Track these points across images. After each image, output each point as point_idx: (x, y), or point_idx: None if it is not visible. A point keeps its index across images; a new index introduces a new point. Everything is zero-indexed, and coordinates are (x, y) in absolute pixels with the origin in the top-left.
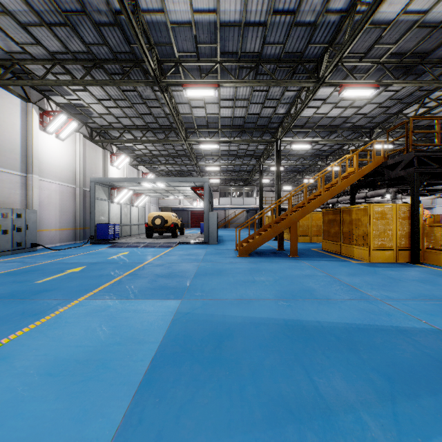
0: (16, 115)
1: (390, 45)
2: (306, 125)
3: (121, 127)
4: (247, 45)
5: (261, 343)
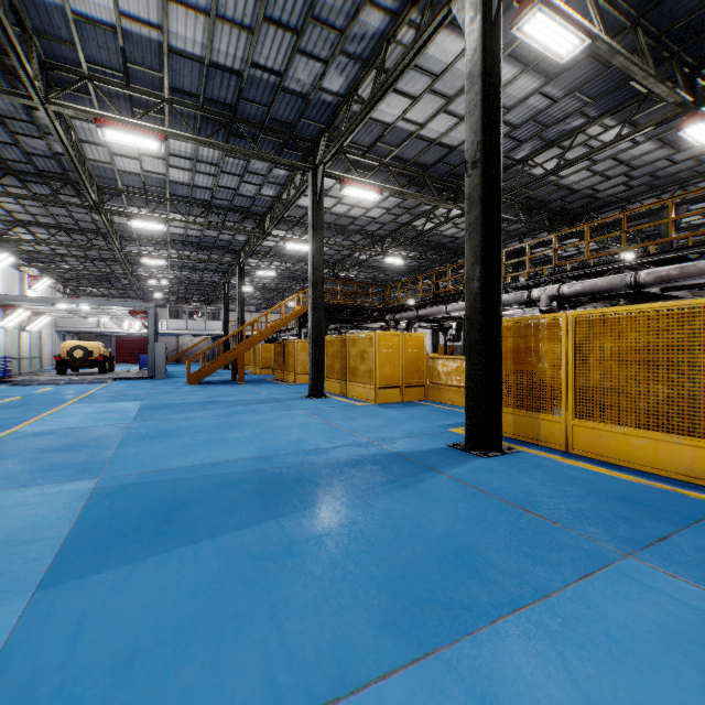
0: None
1: None
2: (271, 252)
3: (13, 220)
4: (197, 195)
5: (190, 405)
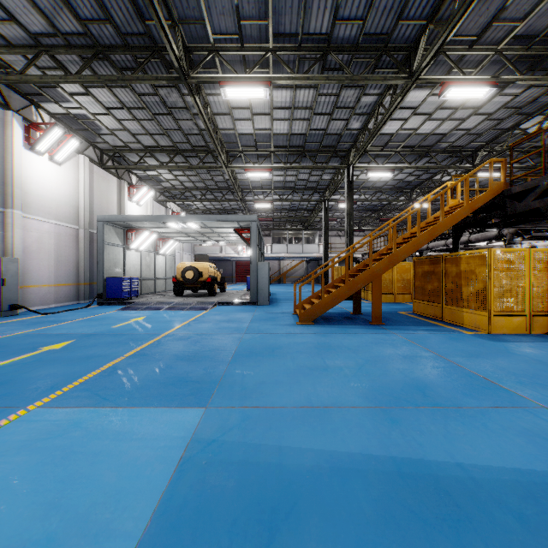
0: None
1: (515, 22)
2: (387, 146)
3: (141, 149)
4: (311, 24)
5: (361, 537)
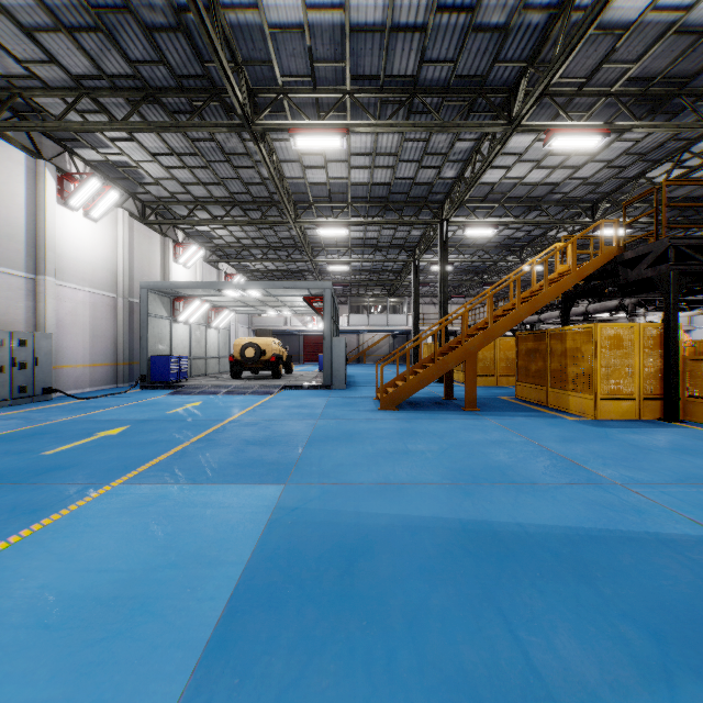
0: (18, 179)
1: (628, 63)
2: (489, 197)
3: (191, 200)
4: (395, 65)
5: (422, 565)
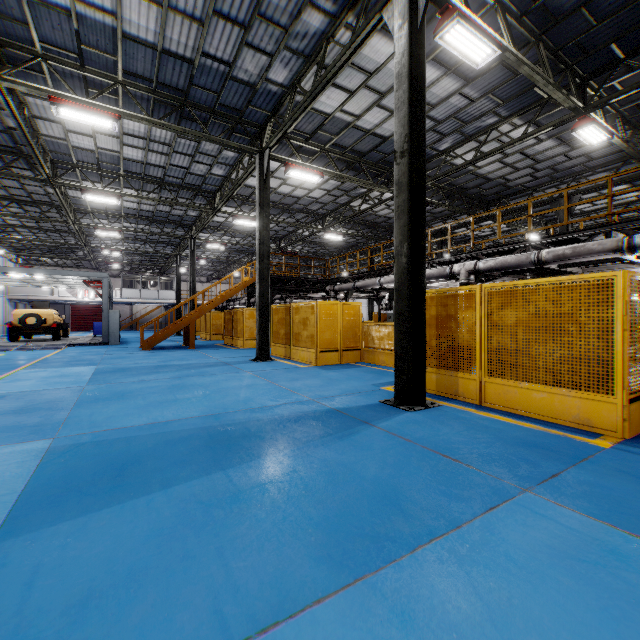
0: None
1: None
2: (221, 227)
3: None
4: (150, 172)
5: (143, 368)
